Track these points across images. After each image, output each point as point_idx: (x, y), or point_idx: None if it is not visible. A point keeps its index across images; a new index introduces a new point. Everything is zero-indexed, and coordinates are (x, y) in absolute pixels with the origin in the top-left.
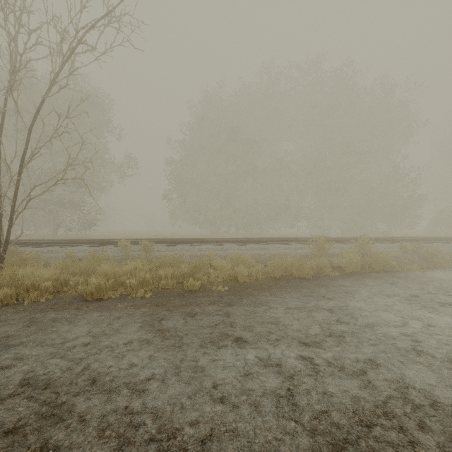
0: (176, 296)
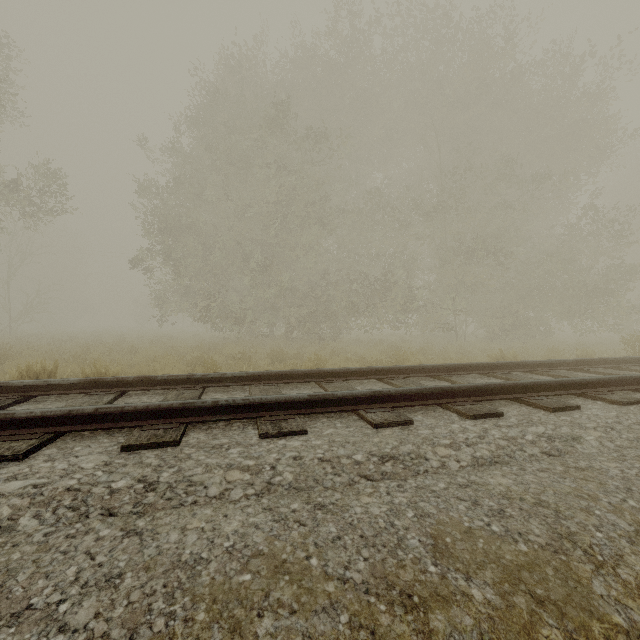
0: None
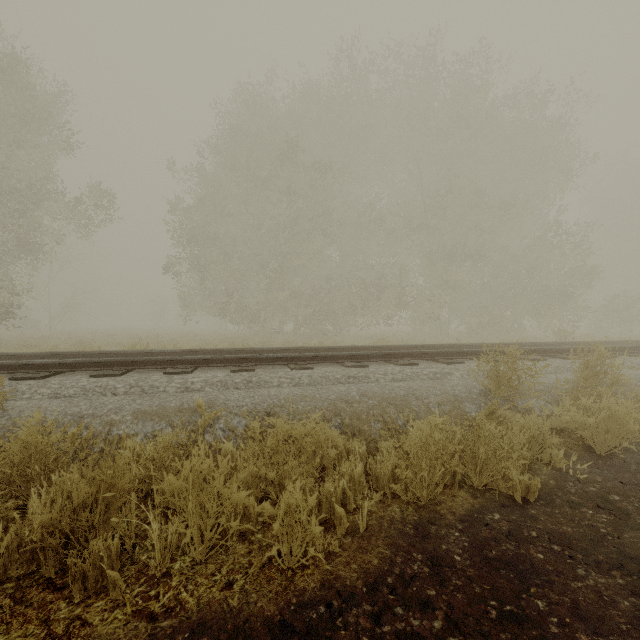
0: None
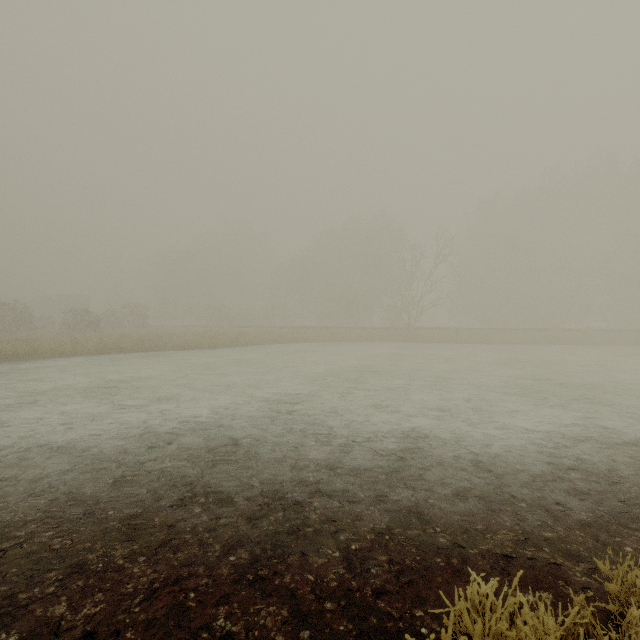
0: (480, 343)
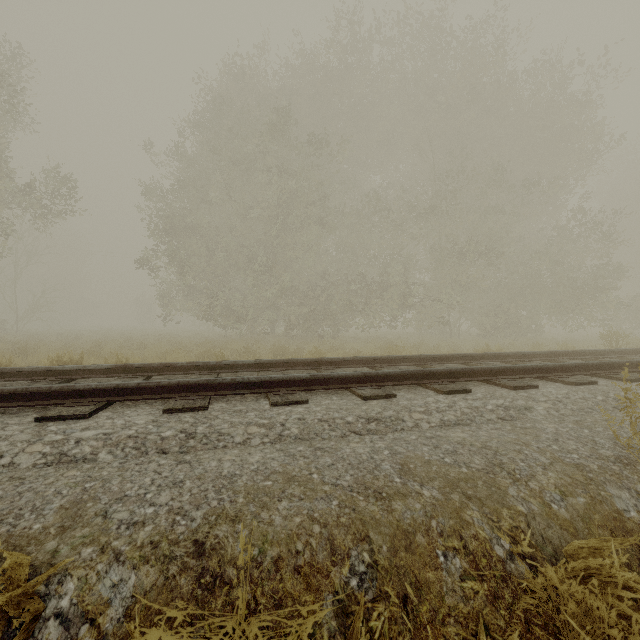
0: None
